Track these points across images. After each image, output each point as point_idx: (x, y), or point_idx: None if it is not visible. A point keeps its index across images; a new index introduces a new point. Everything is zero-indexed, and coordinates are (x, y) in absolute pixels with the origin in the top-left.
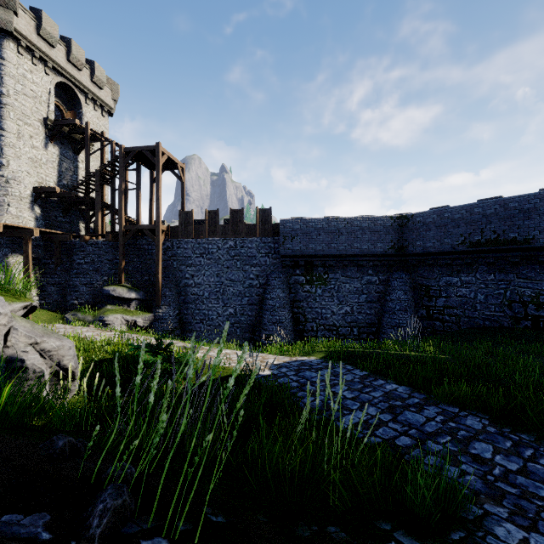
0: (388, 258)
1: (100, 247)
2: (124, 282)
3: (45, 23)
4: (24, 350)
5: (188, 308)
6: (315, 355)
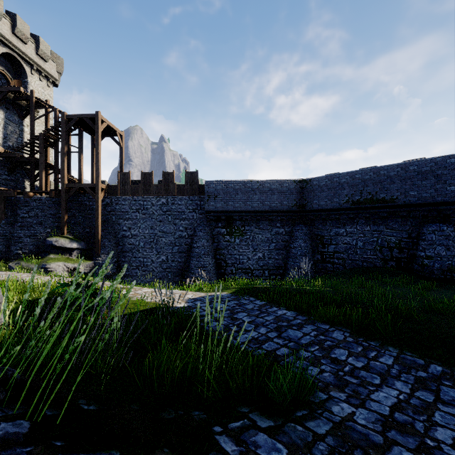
0: (291, 214)
1: (44, 203)
2: (66, 234)
3: None
4: None
5: (125, 256)
6: (227, 291)
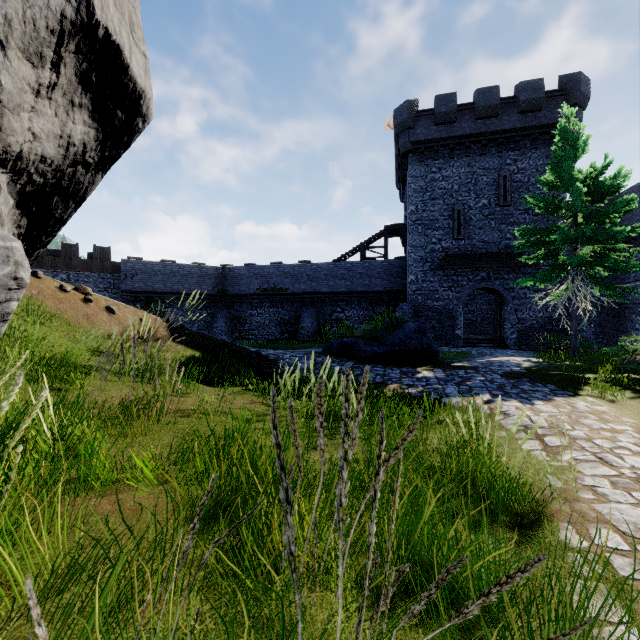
0: (214, 297)
1: None
2: None
3: None
4: None
5: None
6: None
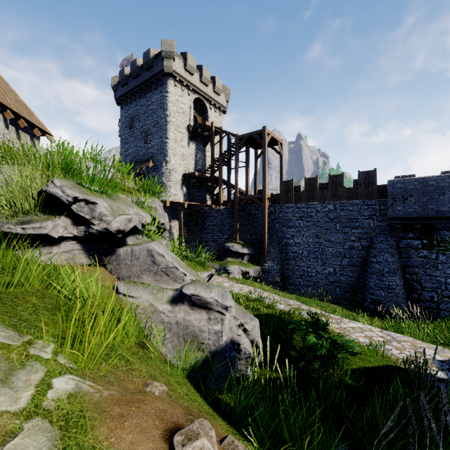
0: None
1: (222, 213)
2: (238, 240)
3: (188, 60)
4: (238, 333)
5: (288, 263)
6: None
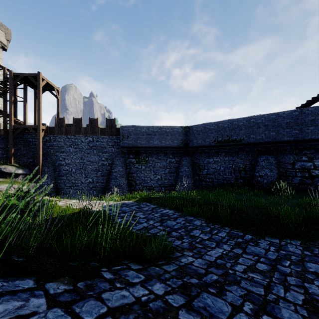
0: (180, 149)
1: None
2: (13, 163)
3: None
4: None
5: (61, 179)
6: (132, 200)
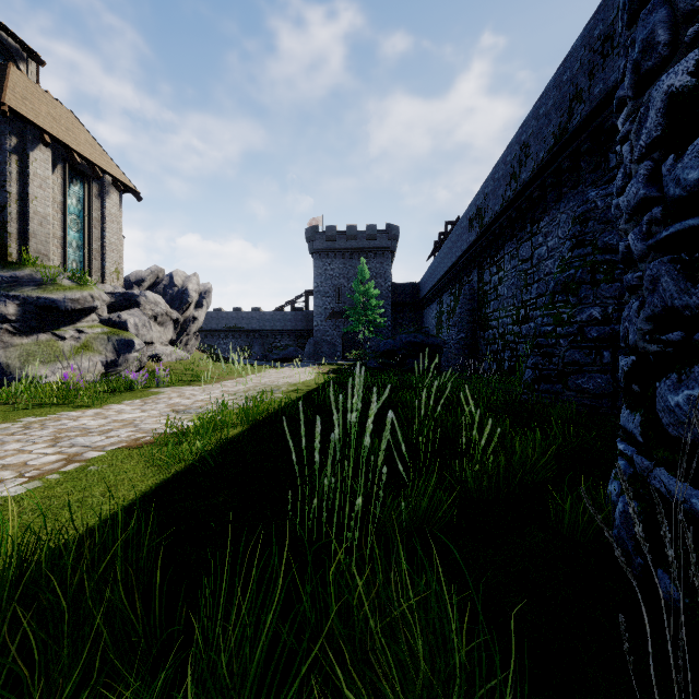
0: None
1: None
2: None
3: None
4: None
5: None
6: None
